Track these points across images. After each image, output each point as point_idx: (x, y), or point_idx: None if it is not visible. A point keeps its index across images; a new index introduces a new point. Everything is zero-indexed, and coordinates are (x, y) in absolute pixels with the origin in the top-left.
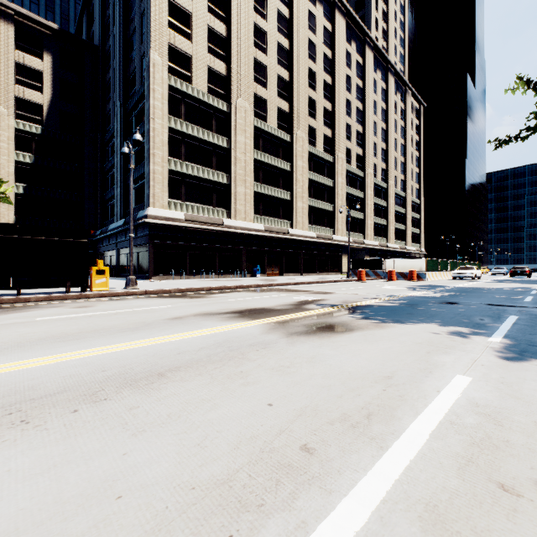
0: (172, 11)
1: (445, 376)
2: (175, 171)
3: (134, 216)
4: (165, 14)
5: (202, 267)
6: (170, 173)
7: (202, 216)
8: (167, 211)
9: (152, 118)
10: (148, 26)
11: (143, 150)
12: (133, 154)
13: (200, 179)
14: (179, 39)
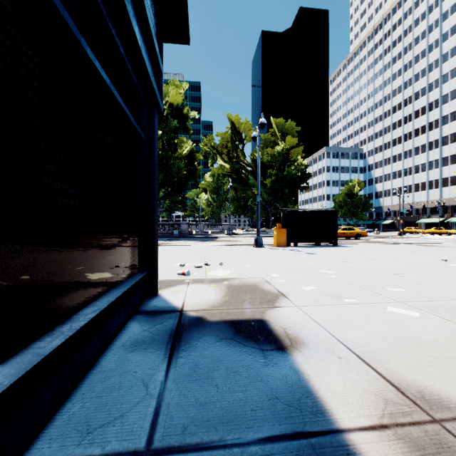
0: None
1: (237, 239)
2: None
3: None
4: None
5: None
6: None
7: None
8: None
9: None
10: None
11: None
12: None
13: None
14: None
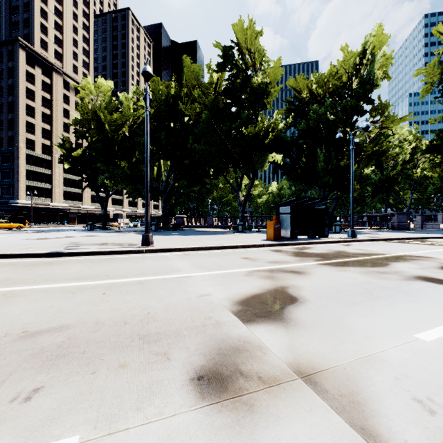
0: (27, 124)
1: None
2: (28, 185)
3: (6, 201)
4: (25, 128)
5: (40, 221)
6: (26, 186)
7: (40, 202)
8: (26, 201)
9: (20, 167)
10: (17, 132)
11: (10, 174)
12: (0, 172)
13: (38, 187)
14: (30, 135)
